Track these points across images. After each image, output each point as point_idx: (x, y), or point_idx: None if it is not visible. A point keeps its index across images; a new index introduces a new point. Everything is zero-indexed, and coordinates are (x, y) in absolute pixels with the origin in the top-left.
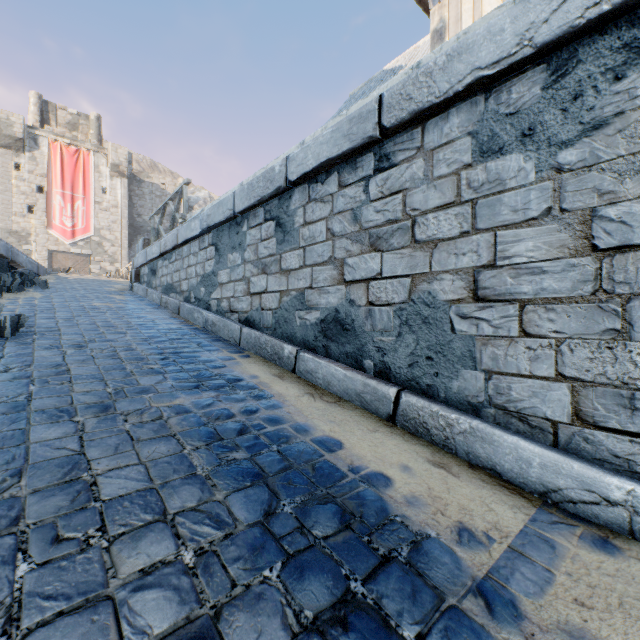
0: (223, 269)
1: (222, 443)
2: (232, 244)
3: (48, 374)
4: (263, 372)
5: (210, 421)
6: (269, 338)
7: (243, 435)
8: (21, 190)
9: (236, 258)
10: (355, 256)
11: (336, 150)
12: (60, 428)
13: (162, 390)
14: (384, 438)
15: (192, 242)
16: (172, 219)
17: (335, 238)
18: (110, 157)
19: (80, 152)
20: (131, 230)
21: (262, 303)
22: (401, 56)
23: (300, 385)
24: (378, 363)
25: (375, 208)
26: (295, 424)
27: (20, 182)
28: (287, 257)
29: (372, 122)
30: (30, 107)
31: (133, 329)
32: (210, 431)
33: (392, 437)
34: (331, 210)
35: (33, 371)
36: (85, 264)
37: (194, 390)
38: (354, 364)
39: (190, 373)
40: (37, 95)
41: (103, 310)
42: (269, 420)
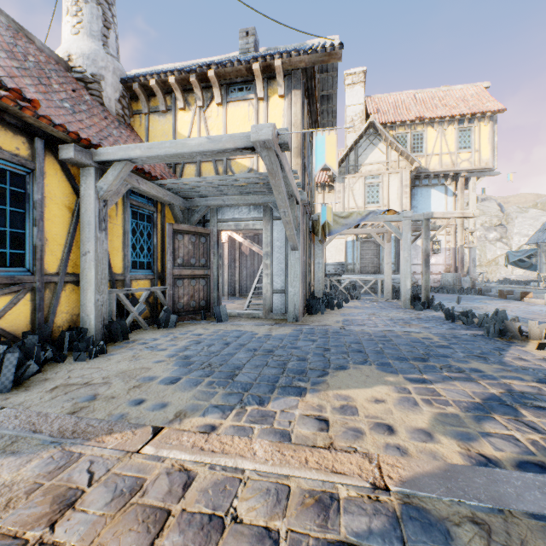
0: None
1: None
2: None
3: None
4: None
5: None
6: None
7: None
8: None
9: None
10: None
11: None
12: None
13: None
14: None
15: None
16: None
17: None
18: None
19: None
20: None
21: None
22: None
23: None
24: None
25: None
26: None
27: None
28: None
29: None
30: None
31: None
32: None
33: None
34: None
35: None
36: None
37: None
38: None
39: None
40: None
41: None
42: None
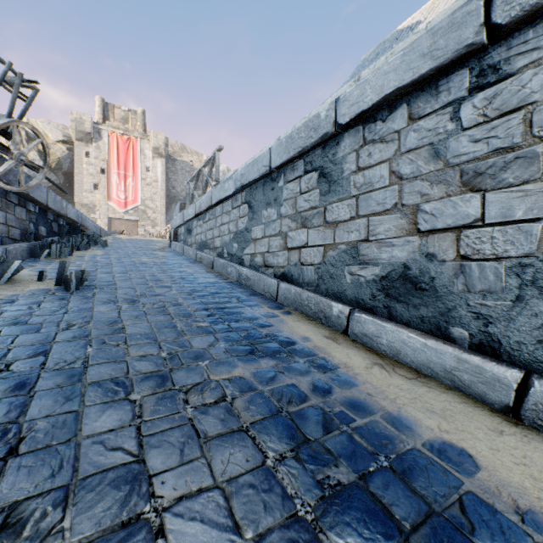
0: (257, 225)
1: (310, 448)
2: (266, 200)
3: (105, 332)
4: (312, 333)
5: (282, 406)
6: (312, 295)
7: (331, 433)
8: (90, 172)
9: (271, 214)
10: (436, 200)
11: (409, 75)
12: (115, 412)
13: (217, 355)
14: (524, 447)
15: (225, 202)
16: (205, 183)
17: (403, 181)
18: (152, 142)
19: (130, 140)
20: (167, 200)
21: (301, 258)
22: (417, 13)
23: (360, 351)
24: (477, 333)
25: (471, 137)
26: (387, 415)
27: (89, 166)
28: (333, 208)
29: (473, 25)
30: (96, 108)
31: (177, 283)
32: (288, 424)
33: (533, 446)
34: (396, 149)
35: (91, 329)
36: (134, 228)
37: (250, 356)
38: (434, 331)
39: (239, 333)
40: (100, 99)
41: (150, 265)
42: (352, 406)
